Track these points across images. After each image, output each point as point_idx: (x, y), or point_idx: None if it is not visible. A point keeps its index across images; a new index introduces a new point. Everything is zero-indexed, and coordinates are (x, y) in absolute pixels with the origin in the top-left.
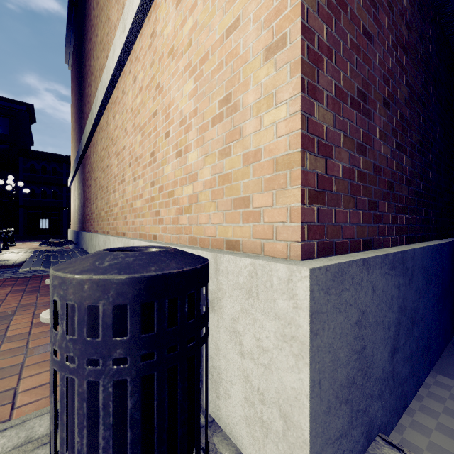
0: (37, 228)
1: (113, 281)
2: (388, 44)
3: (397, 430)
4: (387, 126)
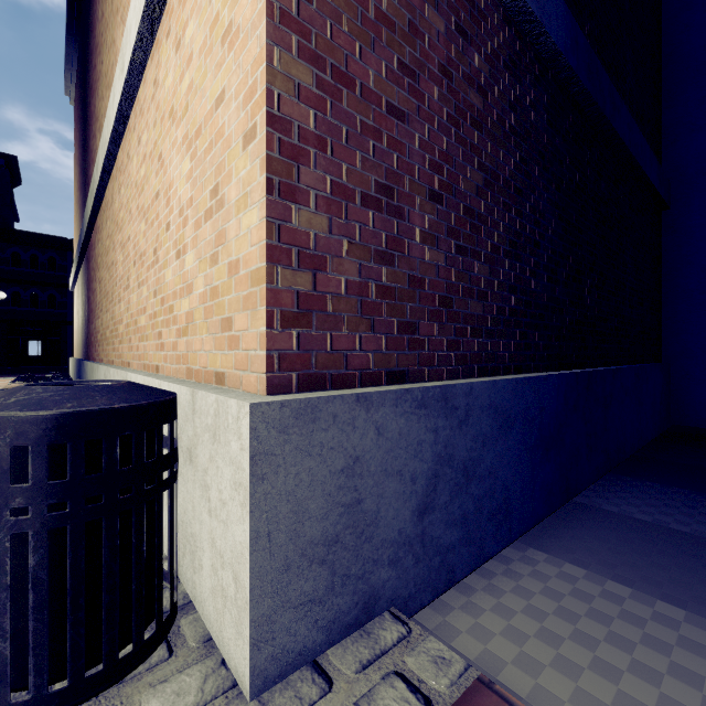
0: (24, 354)
1: (11, 419)
2: (440, 120)
3: (442, 612)
4: (438, 226)
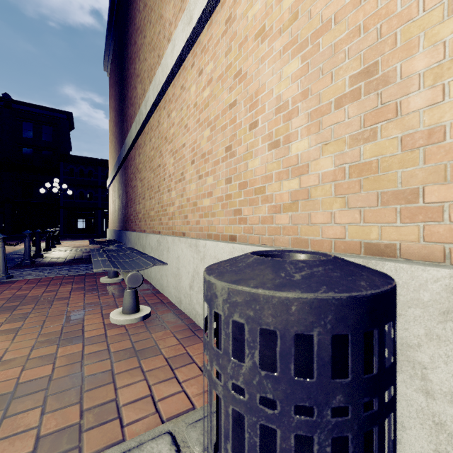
0: (76, 227)
1: (331, 302)
2: None
3: None
4: None
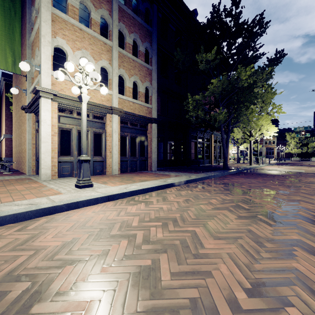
0: None
1: None
2: None
3: None
4: None
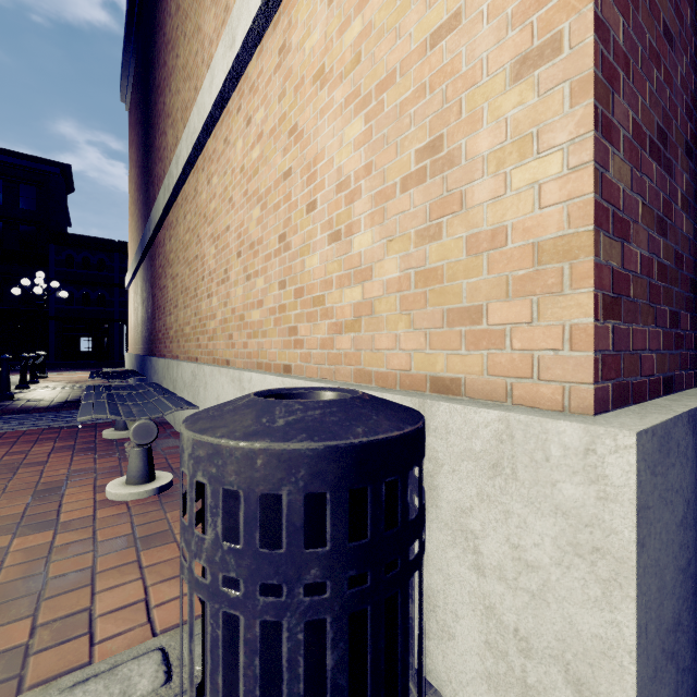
0: (77, 350)
1: (304, 454)
2: (690, 52)
3: None
4: (690, 188)
